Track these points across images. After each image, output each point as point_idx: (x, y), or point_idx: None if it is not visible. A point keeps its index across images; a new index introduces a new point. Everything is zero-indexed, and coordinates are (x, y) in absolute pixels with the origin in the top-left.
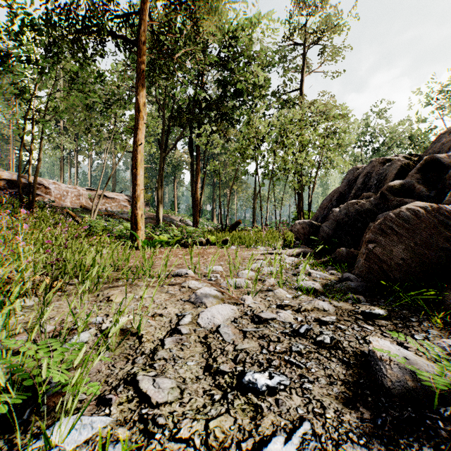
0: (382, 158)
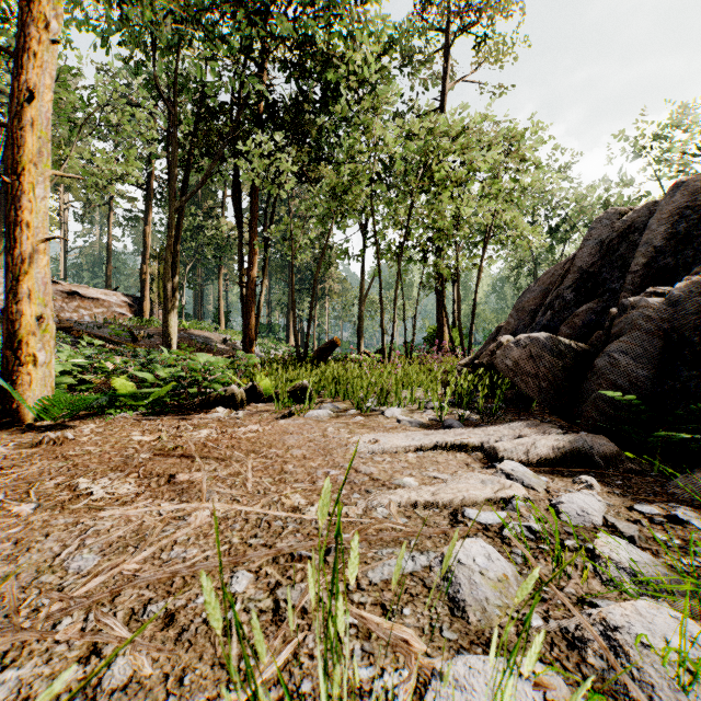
0: None
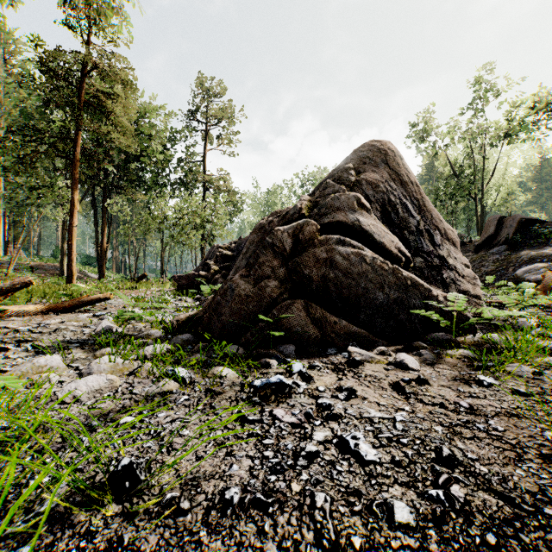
0: (218, 245)
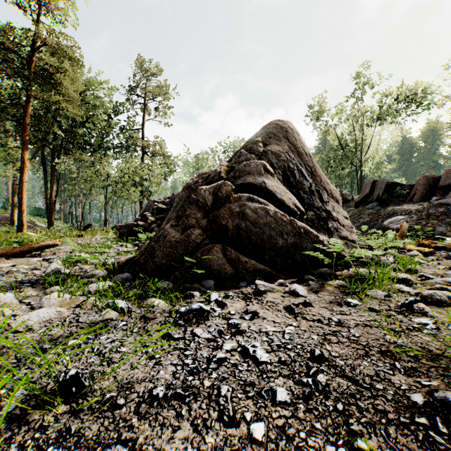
0: (154, 200)
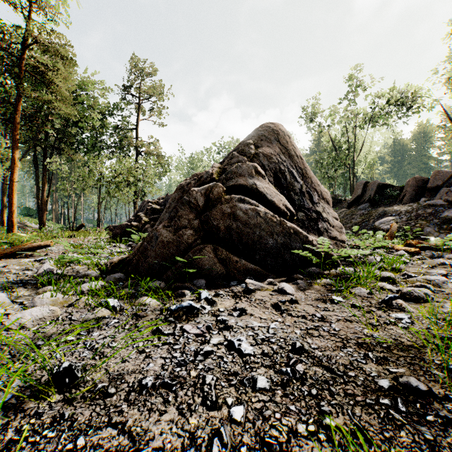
0: (148, 200)
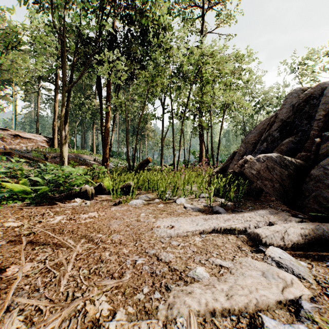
0: None
